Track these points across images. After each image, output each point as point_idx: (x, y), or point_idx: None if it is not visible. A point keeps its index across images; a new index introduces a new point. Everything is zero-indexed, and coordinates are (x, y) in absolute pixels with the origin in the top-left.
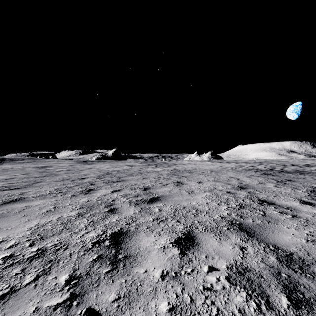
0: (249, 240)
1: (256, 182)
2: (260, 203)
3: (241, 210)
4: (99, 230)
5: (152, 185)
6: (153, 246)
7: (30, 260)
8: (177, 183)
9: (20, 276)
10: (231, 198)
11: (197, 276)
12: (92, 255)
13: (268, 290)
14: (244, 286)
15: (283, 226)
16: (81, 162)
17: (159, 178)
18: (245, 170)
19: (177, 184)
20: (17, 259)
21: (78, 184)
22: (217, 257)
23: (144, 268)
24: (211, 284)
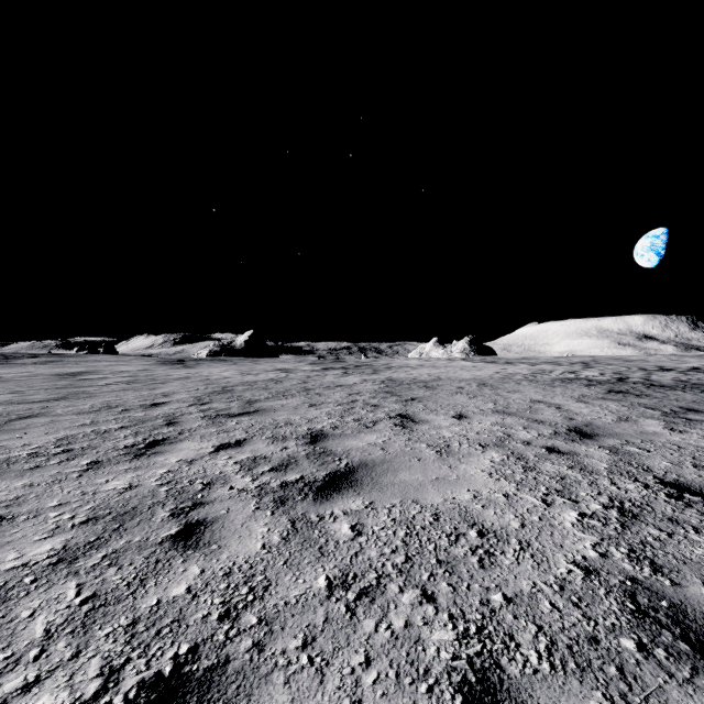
0: None
1: (611, 417)
2: (677, 496)
3: (631, 527)
4: (93, 668)
5: (333, 426)
6: None
7: None
8: (401, 419)
9: None
10: (573, 475)
11: None
12: None
13: None
14: None
15: None
16: (170, 362)
17: (352, 405)
18: (559, 380)
19: (400, 424)
20: None
21: (132, 424)
22: None
23: None
24: None
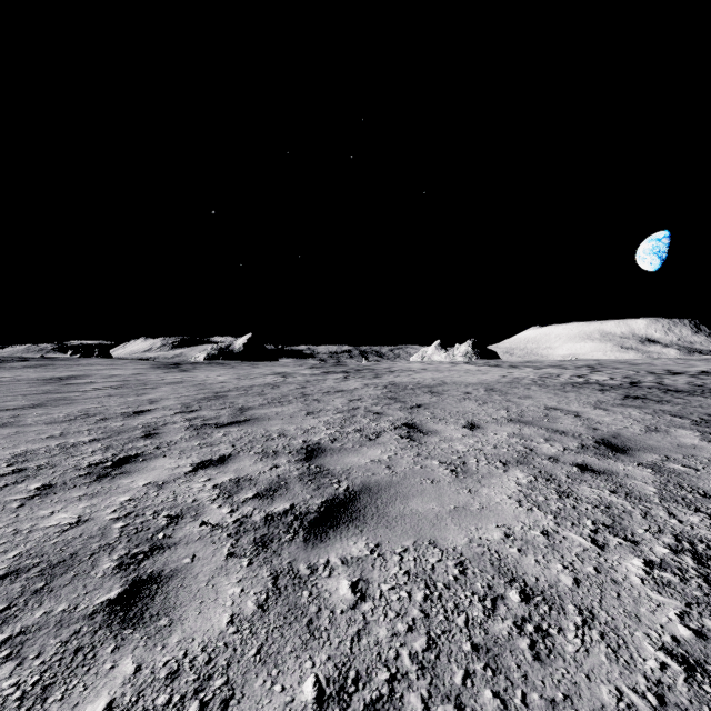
0: None
1: (638, 427)
2: None
3: None
4: None
5: (332, 438)
6: None
7: None
8: (407, 430)
9: None
10: (620, 502)
11: None
12: None
13: None
14: None
15: None
16: (166, 366)
17: (353, 413)
18: (570, 385)
19: (407, 435)
20: None
21: (105, 436)
22: None
23: None
24: None
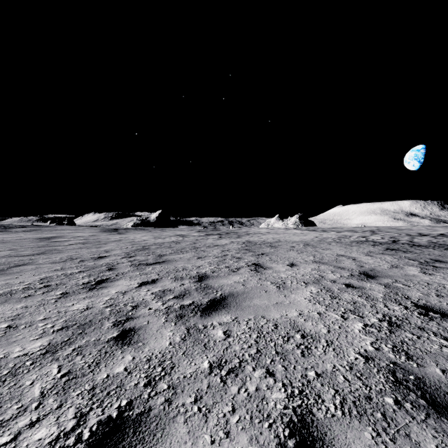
0: None
1: (386, 265)
2: (424, 314)
3: (395, 332)
4: (70, 414)
5: (212, 270)
6: None
7: None
8: (255, 266)
9: None
10: (361, 301)
11: None
12: None
13: None
14: None
15: None
16: (109, 230)
17: (224, 258)
18: (355, 242)
19: (254, 269)
20: None
21: (86, 270)
22: None
23: None
24: None
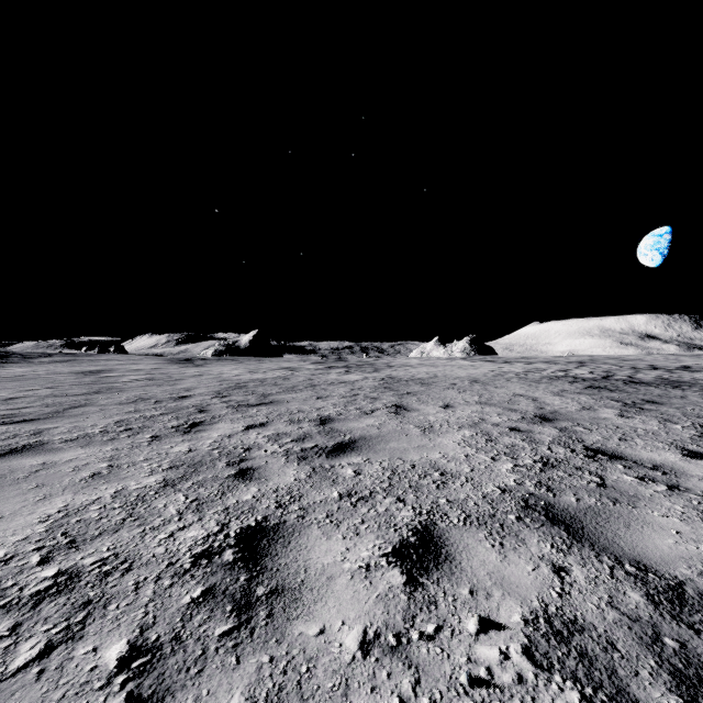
0: (573, 548)
1: (576, 407)
2: (591, 456)
3: (546, 471)
4: (212, 523)
5: (338, 413)
6: (341, 563)
7: (37, 601)
8: (396, 408)
9: (6, 645)
10: (522, 444)
11: (452, 646)
12: (190, 586)
13: (635, 684)
14: (572, 673)
15: (650, 512)
16: (179, 361)
17: (354, 398)
18: (547, 378)
19: (395, 412)
20: (5, 598)
21: (170, 412)
22: (497, 593)
23: (319, 623)
24: (487, 667)
